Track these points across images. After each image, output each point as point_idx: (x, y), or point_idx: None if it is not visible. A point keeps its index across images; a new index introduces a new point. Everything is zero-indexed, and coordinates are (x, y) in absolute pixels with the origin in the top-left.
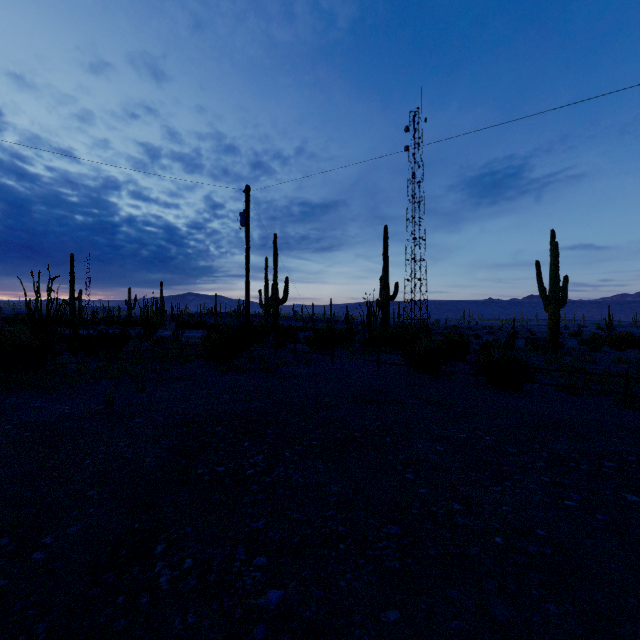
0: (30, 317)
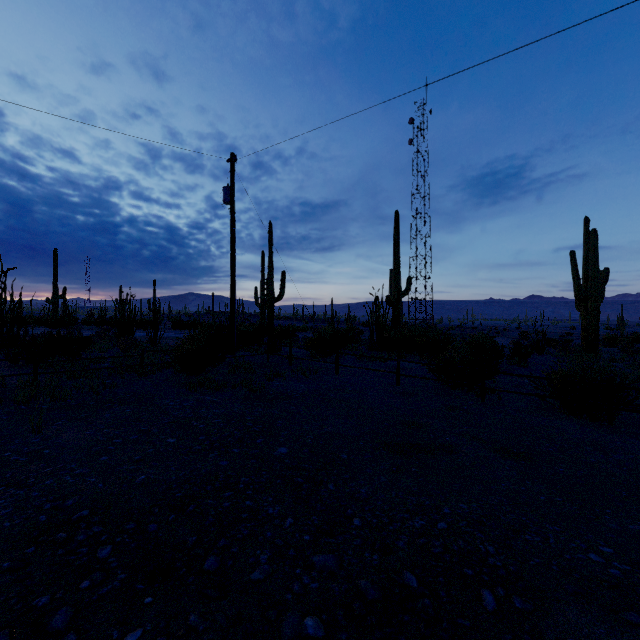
0: None
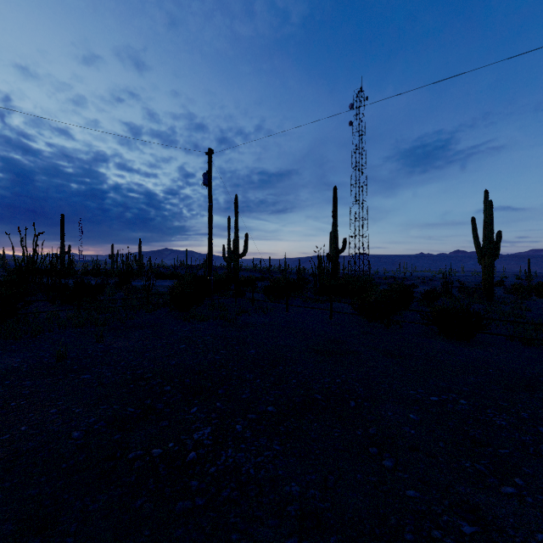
0: (17, 269)
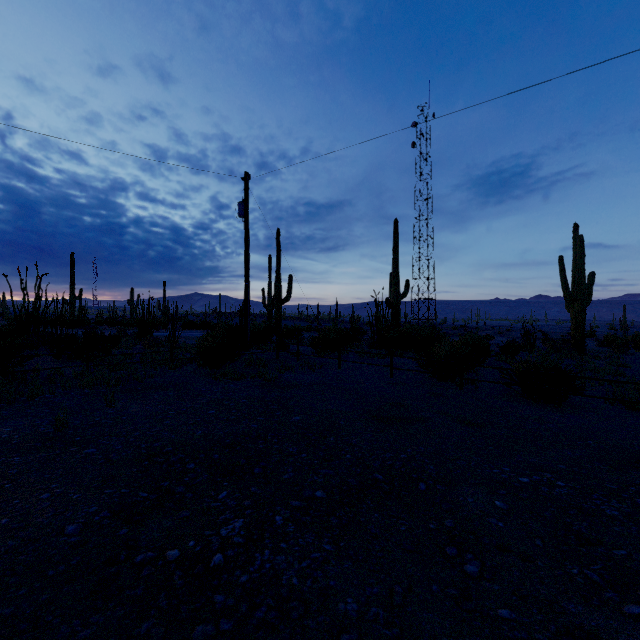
0: (16, 317)
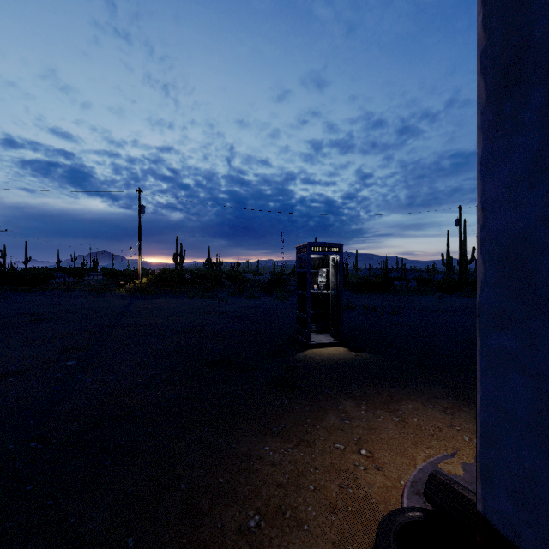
0: None
